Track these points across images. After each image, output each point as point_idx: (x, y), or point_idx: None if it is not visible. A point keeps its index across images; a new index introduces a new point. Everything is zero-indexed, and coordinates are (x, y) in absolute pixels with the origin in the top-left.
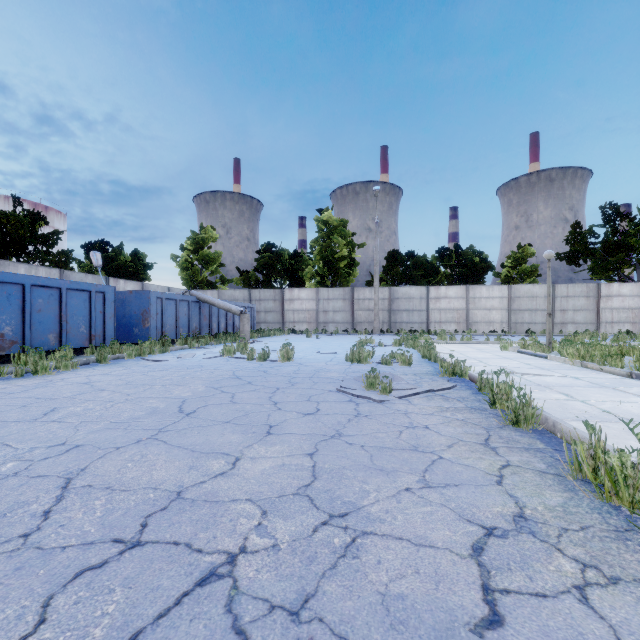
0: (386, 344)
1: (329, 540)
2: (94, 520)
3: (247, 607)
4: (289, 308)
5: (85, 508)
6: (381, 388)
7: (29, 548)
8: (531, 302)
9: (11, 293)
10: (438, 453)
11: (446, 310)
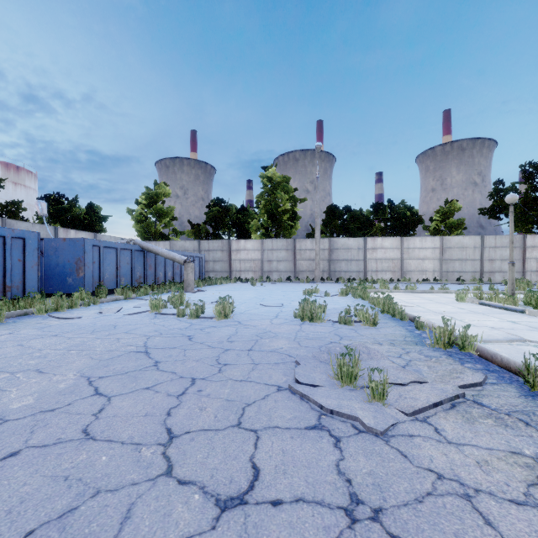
0: (331, 293)
1: None
2: None
3: None
4: (236, 258)
5: None
6: (370, 390)
7: None
8: (461, 252)
9: None
10: None
11: (382, 260)
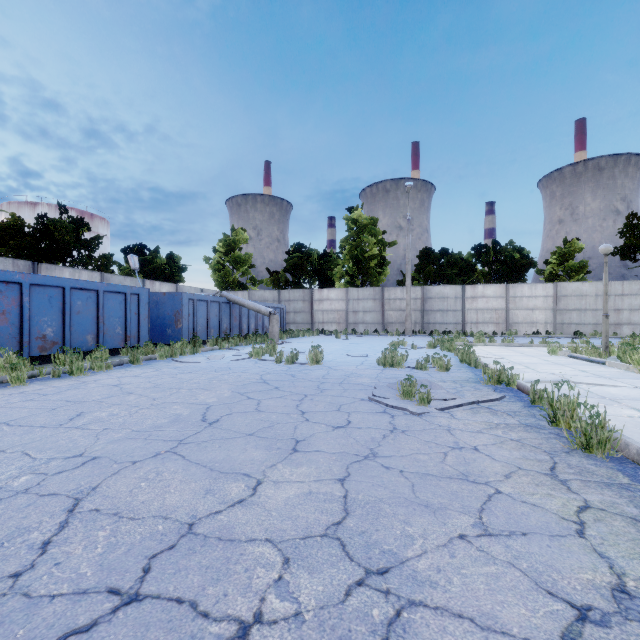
0: (419, 346)
1: (366, 611)
2: (93, 558)
3: None
4: (318, 308)
5: (86, 541)
6: (418, 398)
7: (15, 594)
8: (580, 301)
9: (52, 296)
10: (494, 485)
11: (483, 310)
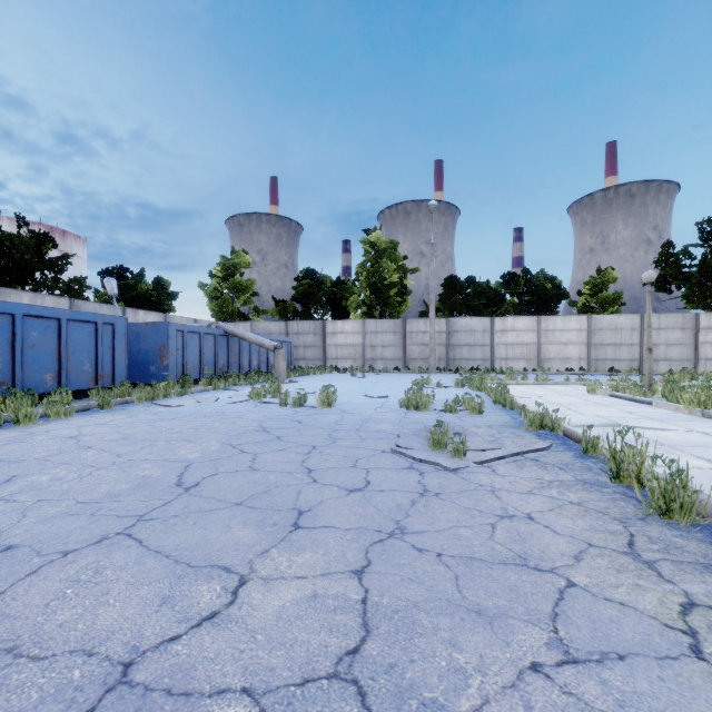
0: (446, 385)
1: None
2: None
3: None
4: (331, 343)
5: None
6: (452, 449)
7: None
8: (615, 335)
9: None
10: (564, 573)
11: (514, 345)
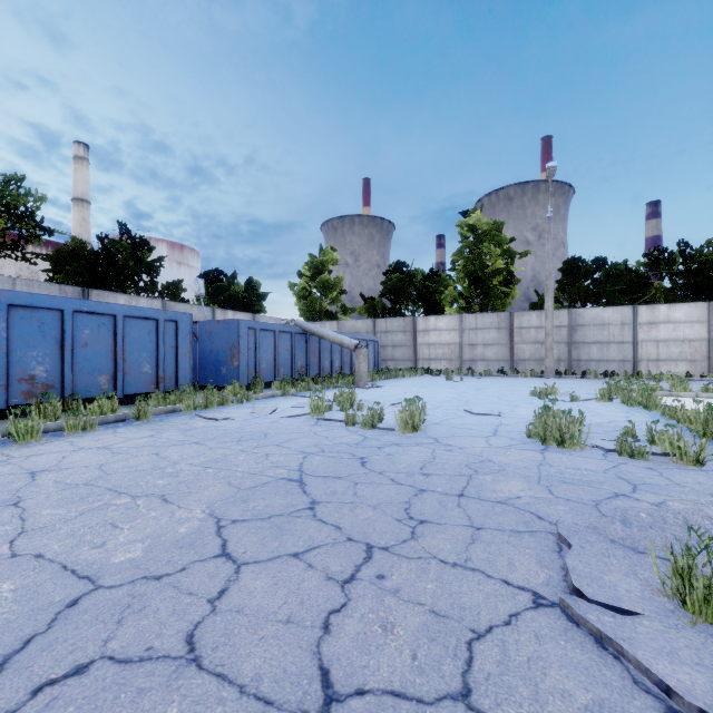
0: (580, 396)
1: None
2: None
3: None
4: (423, 341)
5: None
6: None
7: None
8: None
9: (45, 321)
10: None
11: (668, 341)
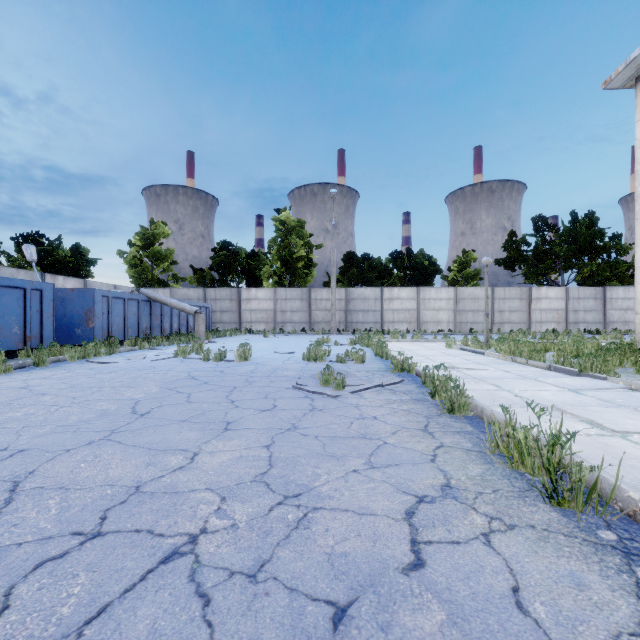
0: (342, 343)
1: (283, 516)
2: (50, 517)
3: (209, 575)
4: (246, 308)
5: (38, 507)
6: (335, 384)
7: None
8: (474, 303)
9: None
10: (383, 439)
11: (399, 310)
